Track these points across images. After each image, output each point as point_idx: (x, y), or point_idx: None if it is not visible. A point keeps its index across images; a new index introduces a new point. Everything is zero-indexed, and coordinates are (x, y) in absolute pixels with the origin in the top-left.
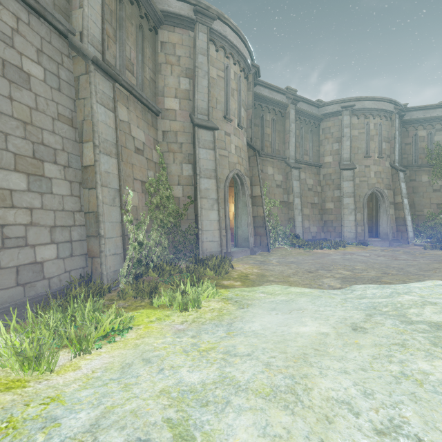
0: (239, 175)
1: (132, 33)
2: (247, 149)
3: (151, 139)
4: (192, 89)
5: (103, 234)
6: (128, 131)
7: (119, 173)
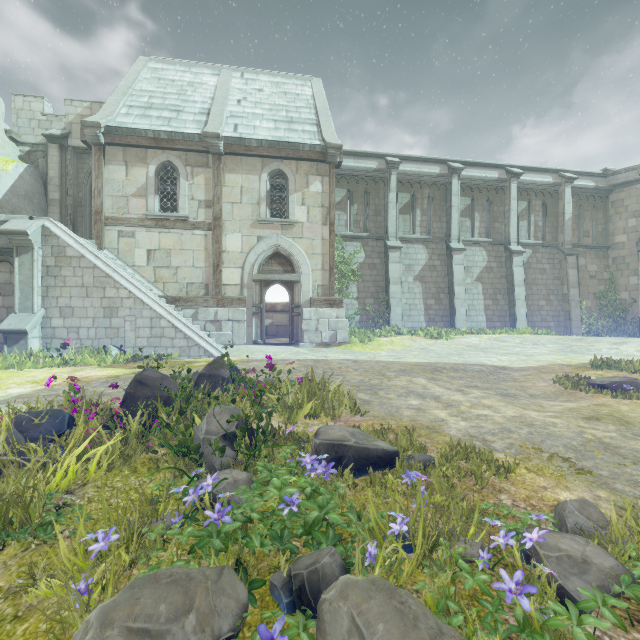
0: None
1: (588, 215)
2: None
3: (602, 267)
4: (638, 224)
5: (571, 319)
6: (584, 269)
7: (579, 294)
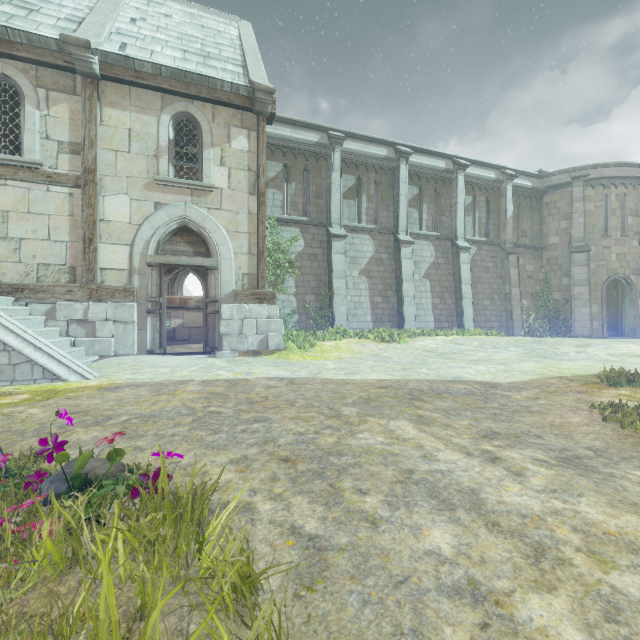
0: (622, 277)
1: (526, 215)
2: (639, 250)
3: (538, 267)
4: (569, 226)
5: (513, 319)
6: (523, 269)
7: (519, 294)
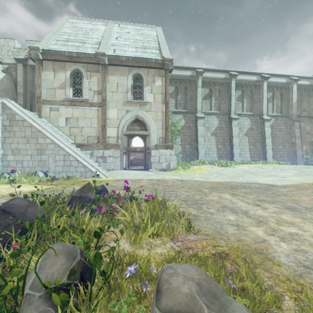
0: None
1: (305, 99)
2: None
3: None
4: None
5: (297, 156)
6: (303, 129)
7: (301, 142)
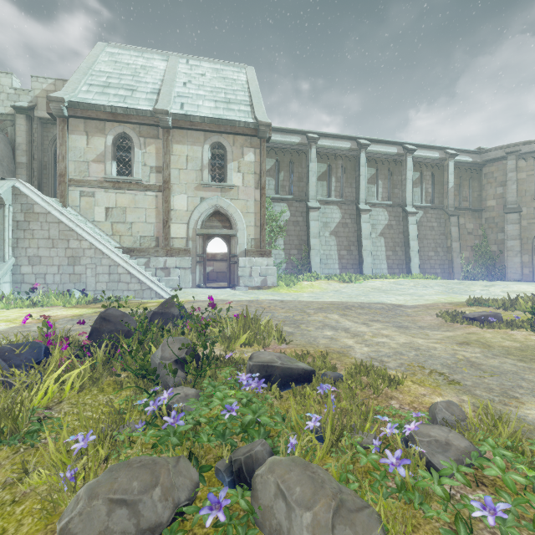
0: None
1: (466, 184)
2: None
3: (477, 225)
4: (504, 192)
5: (453, 267)
6: (464, 227)
7: (459, 247)
